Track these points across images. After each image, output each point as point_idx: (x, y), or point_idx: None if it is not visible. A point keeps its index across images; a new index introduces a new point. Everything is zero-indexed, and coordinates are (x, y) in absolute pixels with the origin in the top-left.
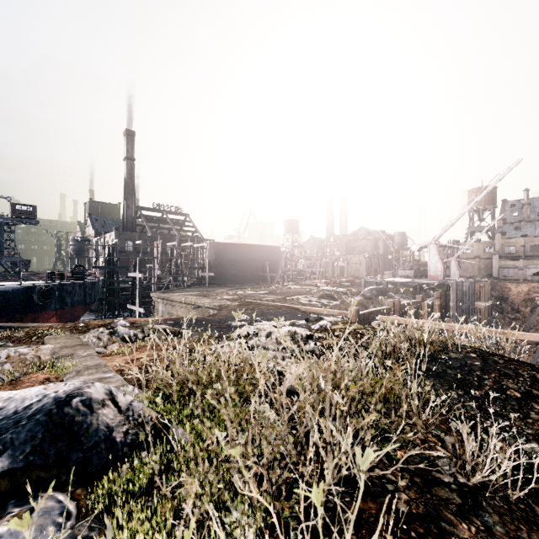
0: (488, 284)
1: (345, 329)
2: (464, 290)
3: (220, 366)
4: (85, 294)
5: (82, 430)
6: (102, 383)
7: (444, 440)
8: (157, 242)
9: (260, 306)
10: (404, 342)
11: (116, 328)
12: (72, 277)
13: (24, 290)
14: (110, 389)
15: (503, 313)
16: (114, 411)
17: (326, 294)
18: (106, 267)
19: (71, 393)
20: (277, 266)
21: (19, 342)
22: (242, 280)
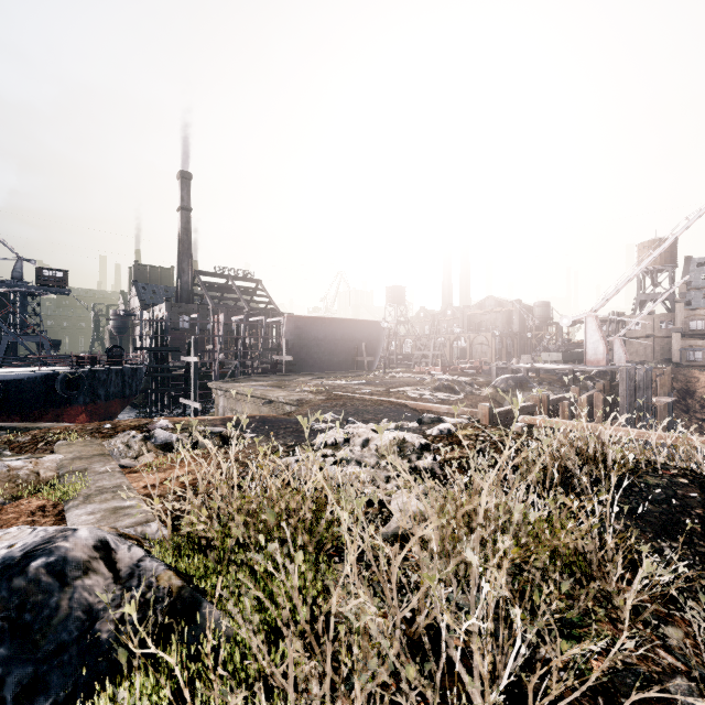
0: (668, 372)
1: (477, 436)
2: (637, 380)
3: (288, 498)
4: (124, 384)
5: (40, 621)
6: (116, 516)
7: (664, 633)
8: (218, 316)
9: (354, 402)
10: (574, 459)
11: (153, 430)
12: (108, 361)
13: (43, 379)
14: (106, 539)
15: (688, 412)
16: (107, 579)
17: (443, 385)
18: (152, 348)
19: (32, 550)
20: (376, 348)
21: (20, 449)
22: (329, 365)
